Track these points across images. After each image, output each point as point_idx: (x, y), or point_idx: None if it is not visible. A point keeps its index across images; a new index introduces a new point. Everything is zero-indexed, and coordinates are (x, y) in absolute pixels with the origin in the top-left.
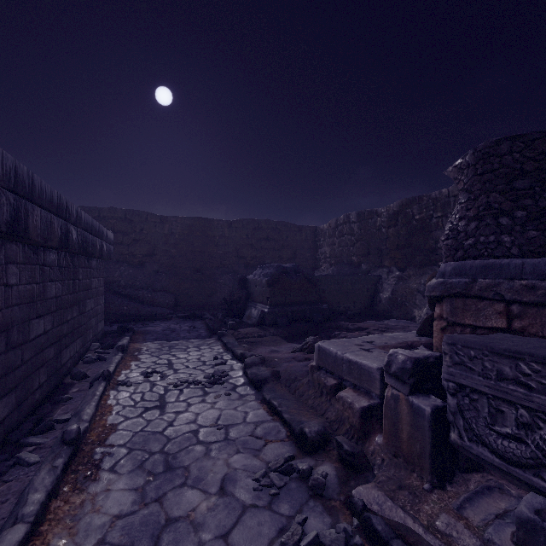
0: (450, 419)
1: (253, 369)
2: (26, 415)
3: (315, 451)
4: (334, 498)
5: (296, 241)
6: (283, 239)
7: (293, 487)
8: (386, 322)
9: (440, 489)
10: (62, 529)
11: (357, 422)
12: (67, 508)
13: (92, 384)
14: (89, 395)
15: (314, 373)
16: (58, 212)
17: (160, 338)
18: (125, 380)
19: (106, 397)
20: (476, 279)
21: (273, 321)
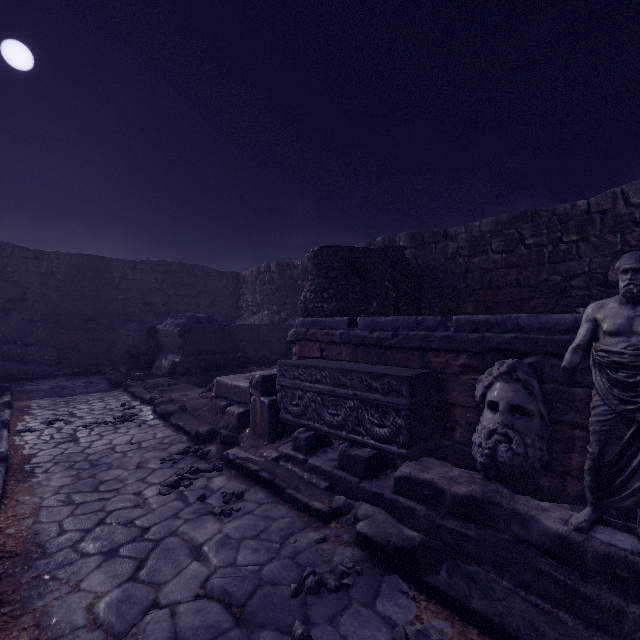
0: (279, 405)
1: (163, 406)
2: None
3: (206, 442)
4: (213, 458)
5: (216, 287)
6: (201, 284)
7: (188, 459)
8: None
9: (272, 443)
10: (23, 494)
11: (236, 422)
12: (20, 488)
13: None
14: None
15: (213, 401)
16: None
17: (51, 395)
18: (26, 428)
19: (12, 441)
20: (309, 329)
21: (185, 370)
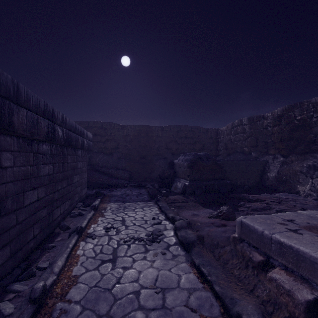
0: None
1: (182, 232)
2: (20, 261)
3: None
4: None
5: (204, 138)
6: (196, 137)
7: None
8: (277, 195)
9: None
10: None
11: (302, 316)
12: None
13: (70, 235)
14: (64, 246)
15: (237, 244)
16: (45, 115)
17: (119, 200)
18: (92, 232)
19: (76, 248)
20: None
21: (192, 191)
